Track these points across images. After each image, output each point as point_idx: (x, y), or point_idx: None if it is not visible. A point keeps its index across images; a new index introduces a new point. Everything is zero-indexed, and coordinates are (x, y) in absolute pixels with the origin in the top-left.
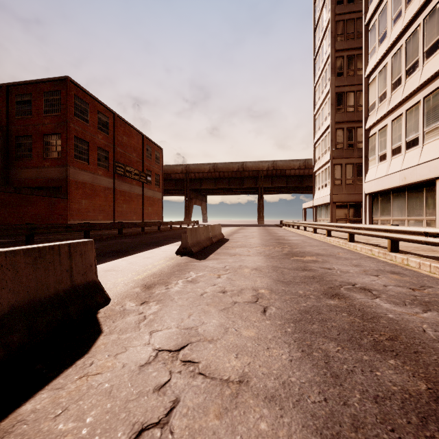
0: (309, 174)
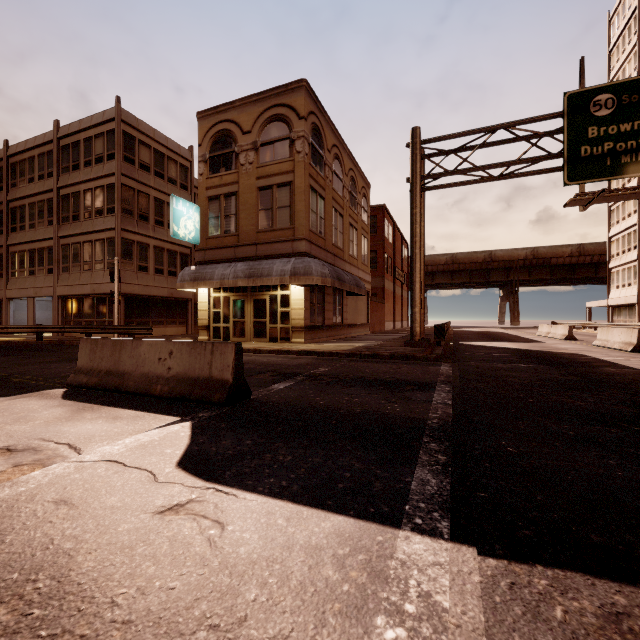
0: (584, 262)
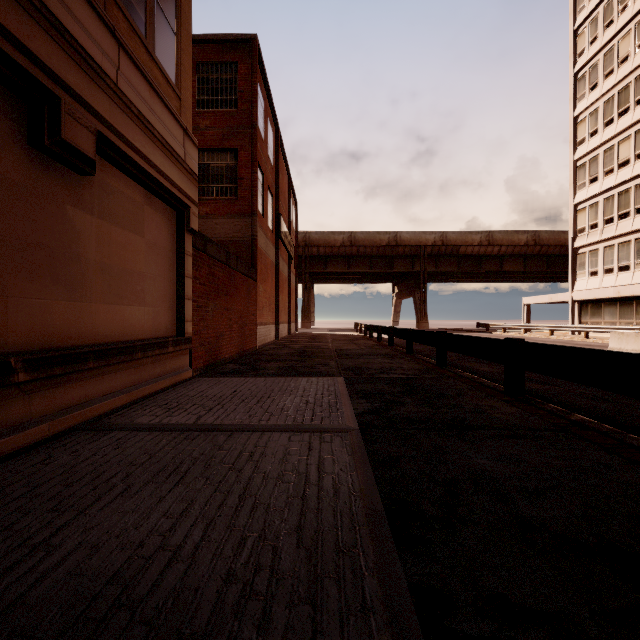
0: (491, 254)
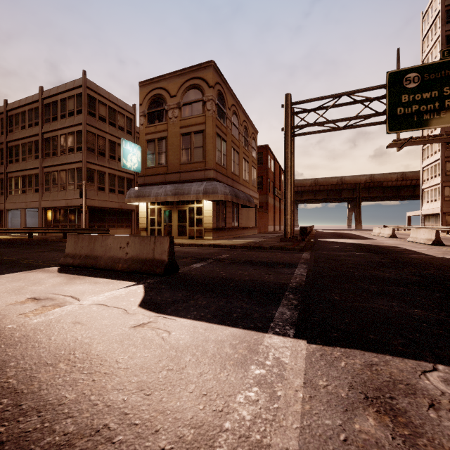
0: (406, 185)
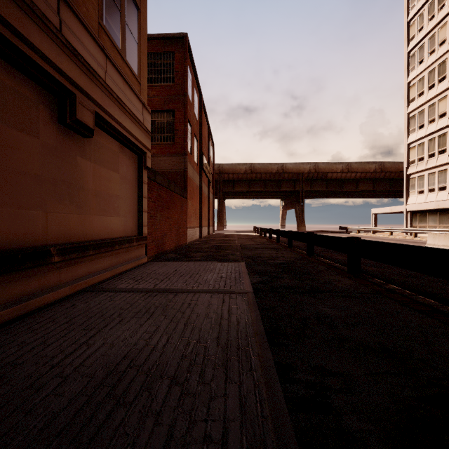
0: (350, 178)
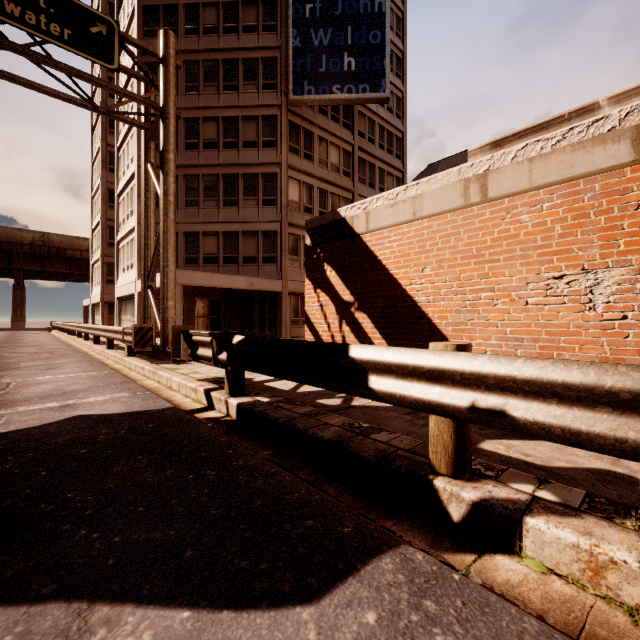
0: None
